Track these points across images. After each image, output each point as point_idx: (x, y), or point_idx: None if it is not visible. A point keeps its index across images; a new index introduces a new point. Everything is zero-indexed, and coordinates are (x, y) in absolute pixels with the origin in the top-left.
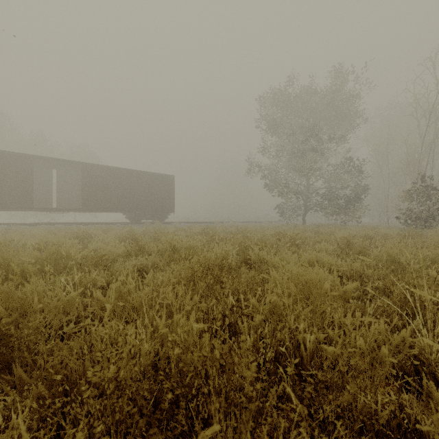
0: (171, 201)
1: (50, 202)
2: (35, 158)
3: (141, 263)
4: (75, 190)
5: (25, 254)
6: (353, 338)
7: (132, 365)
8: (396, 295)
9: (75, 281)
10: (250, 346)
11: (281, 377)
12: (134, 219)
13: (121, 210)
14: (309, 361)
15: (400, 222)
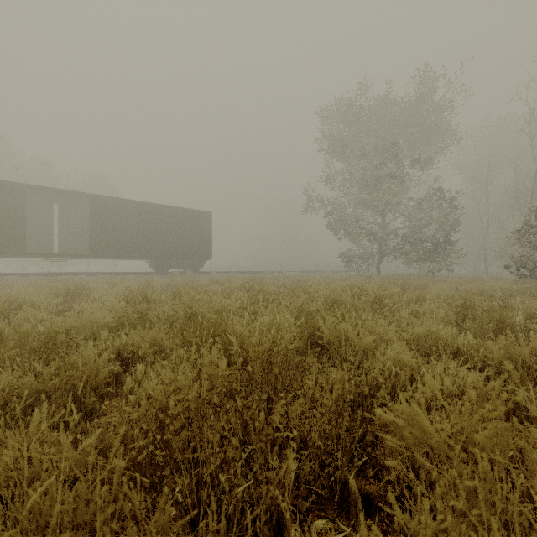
0: (208, 245)
1: (50, 245)
2: (29, 189)
3: (132, 344)
4: (83, 230)
5: None
6: None
7: None
8: None
9: None
10: None
11: None
12: (160, 268)
13: (142, 256)
14: None
15: (511, 272)
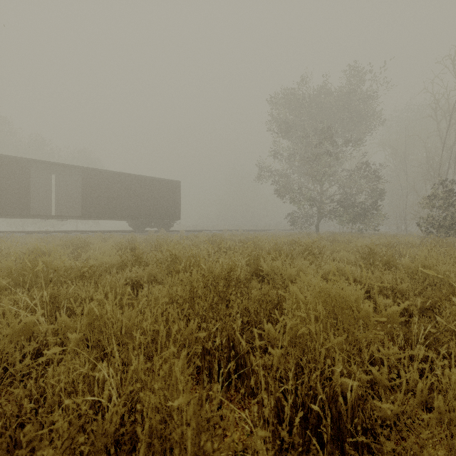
0: (177, 208)
1: (48, 208)
2: (32, 162)
3: (136, 275)
4: (75, 196)
5: (4, 265)
6: (419, 390)
7: (90, 432)
8: (444, 316)
9: (51, 298)
10: (269, 416)
11: (310, 441)
12: (138, 227)
13: (124, 217)
14: (350, 418)
15: (421, 230)
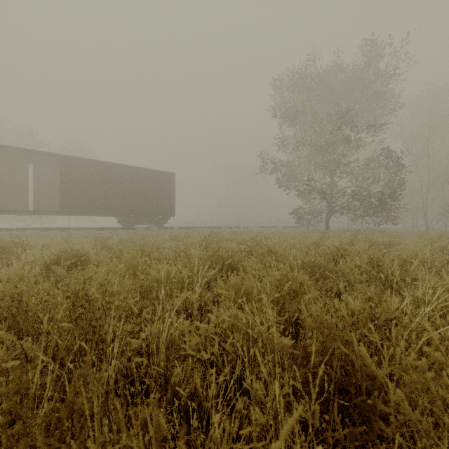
0: (171, 202)
1: (25, 203)
2: (3, 150)
3: None
4: (57, 189)
5: None
6: None
7: None
8: None
9: None
10: None
11: None
12: (127, 224)
13: (110, 213)
14: None
15: None
